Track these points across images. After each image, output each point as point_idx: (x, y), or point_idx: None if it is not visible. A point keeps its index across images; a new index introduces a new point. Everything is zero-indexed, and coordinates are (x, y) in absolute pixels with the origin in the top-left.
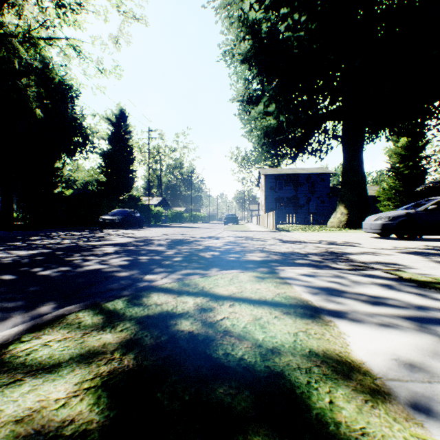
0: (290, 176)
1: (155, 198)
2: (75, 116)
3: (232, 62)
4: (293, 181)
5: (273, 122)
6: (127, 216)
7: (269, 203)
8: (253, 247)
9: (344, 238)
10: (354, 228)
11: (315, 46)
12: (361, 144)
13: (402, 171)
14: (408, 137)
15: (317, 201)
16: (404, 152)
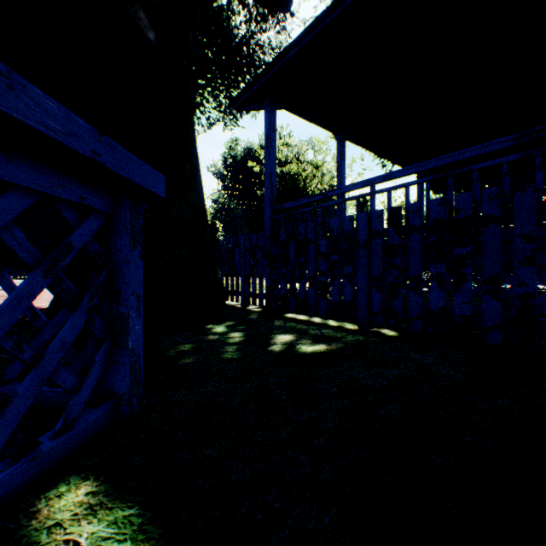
0: None
1: None
2: None
3: None
4: None
5: None
6: None
7: None
8: None
9: None
10: None
11: None
12: None
13: None
14: None
15: None
16: None
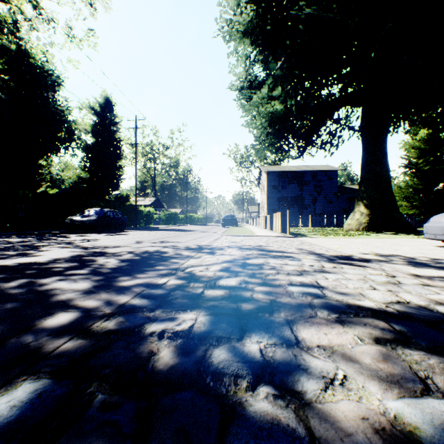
0: (294, 173)
1: (147, 198)
2: (59, 109)
3: (232, 35)
4: (298, 179)
5: (280, 107)
6: (102, 217)
7: (272, 204)
8: (292, 283)
9: (405, 248)
10: (379, 232)
11: (335, 5)
12: (386, 131)
13: (421, 167)
14: (434, 127)
15: (324, 201)
16: (423, 146)
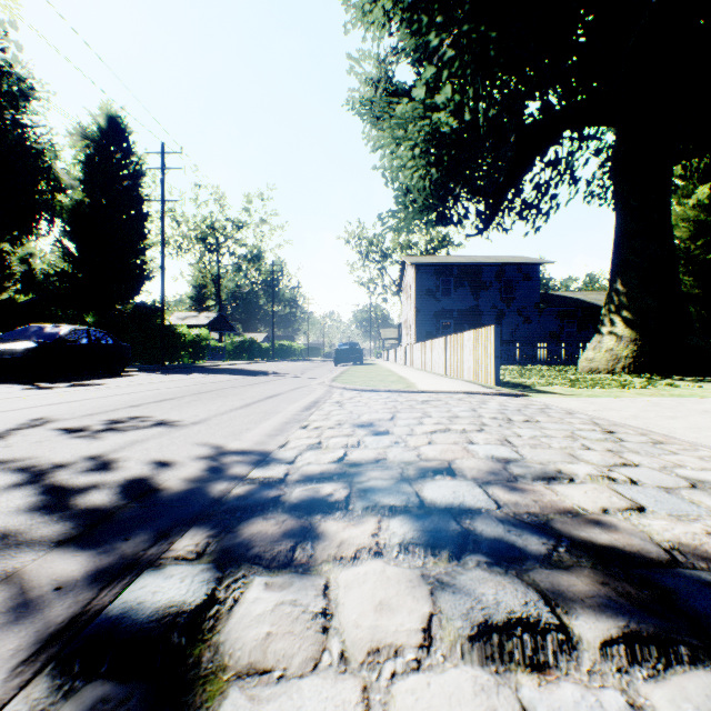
0: (465, 268)
1: (203, 313)
2: (36, 147)
3: None
4: (472, 278)
5: (450, 125)
6: (53, 344)
7: (425, 322)
8: None
9: None
10: (667, 376)
11: None
12: (670, 169)
13: (695, 256)
14: None
15: (518, 319)
16: (702, 216)
